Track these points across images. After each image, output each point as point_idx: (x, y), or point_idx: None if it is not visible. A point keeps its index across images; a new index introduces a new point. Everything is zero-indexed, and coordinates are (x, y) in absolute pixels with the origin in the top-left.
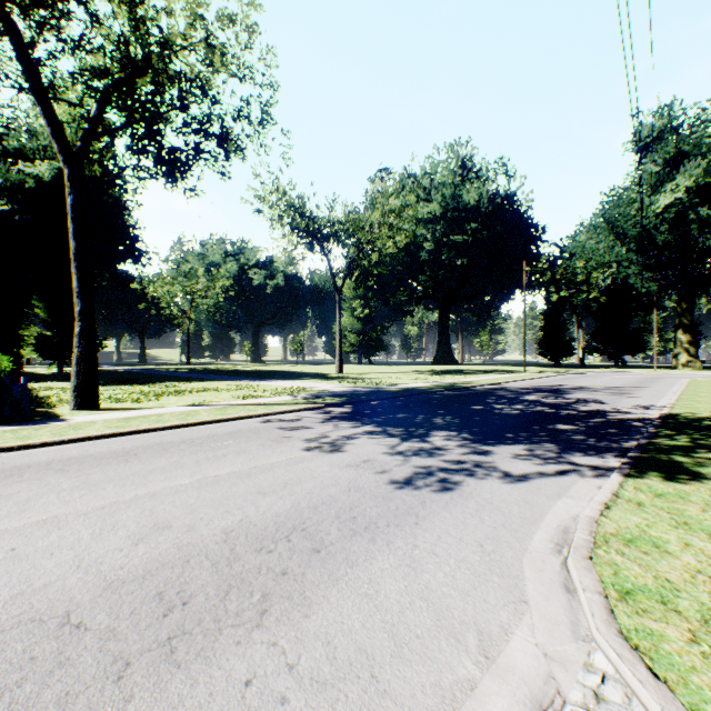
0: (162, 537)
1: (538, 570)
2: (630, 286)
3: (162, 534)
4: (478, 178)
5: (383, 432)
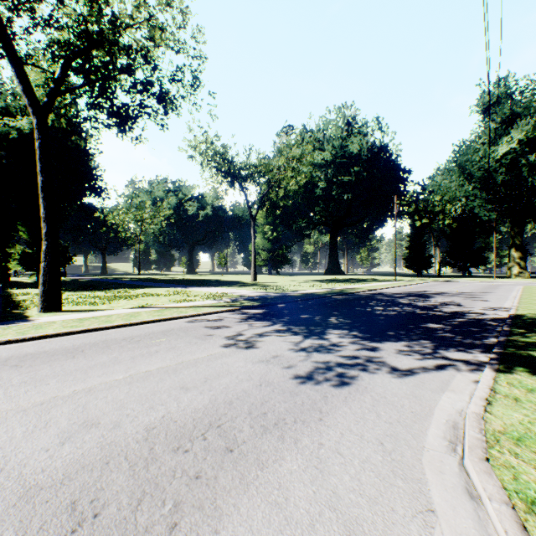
0: (88, 435)
1: (438, 472)
2: (475, 215)
3: (89, 432)
4: (359, 133)
5: (289, 331)
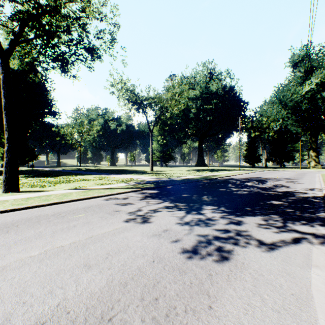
0: None
1: None
2: (288, 129)
3: None
4: (217, 78)
5: (175, 207)
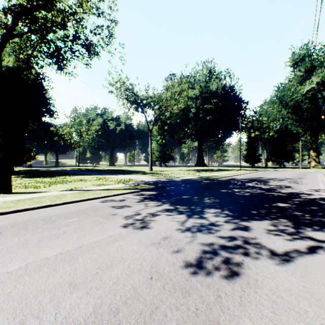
0: None
1: None
2: (288, 129)
3: None
4: (217, 78)
5: (175, 210)
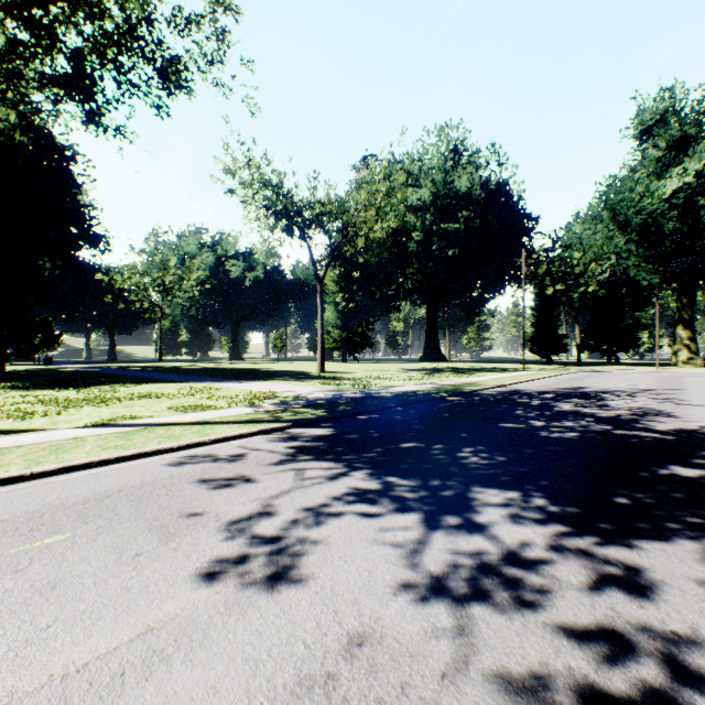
0: None
1: None
2: (628, 279)
3: None
4: (470, 163)
5: (385, 494)
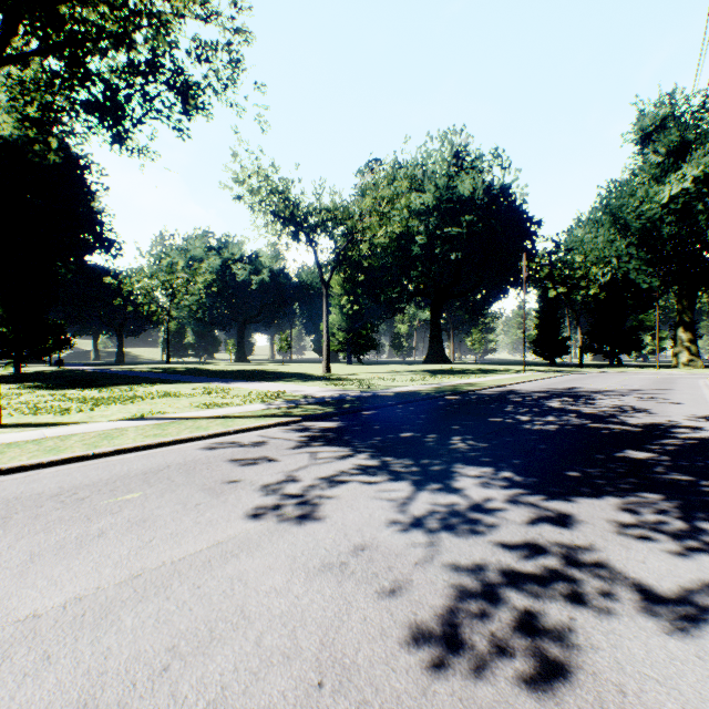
0: None
1: None
2: (629, 282)
3: None
4: (473, 168)
5: (384, 469)
